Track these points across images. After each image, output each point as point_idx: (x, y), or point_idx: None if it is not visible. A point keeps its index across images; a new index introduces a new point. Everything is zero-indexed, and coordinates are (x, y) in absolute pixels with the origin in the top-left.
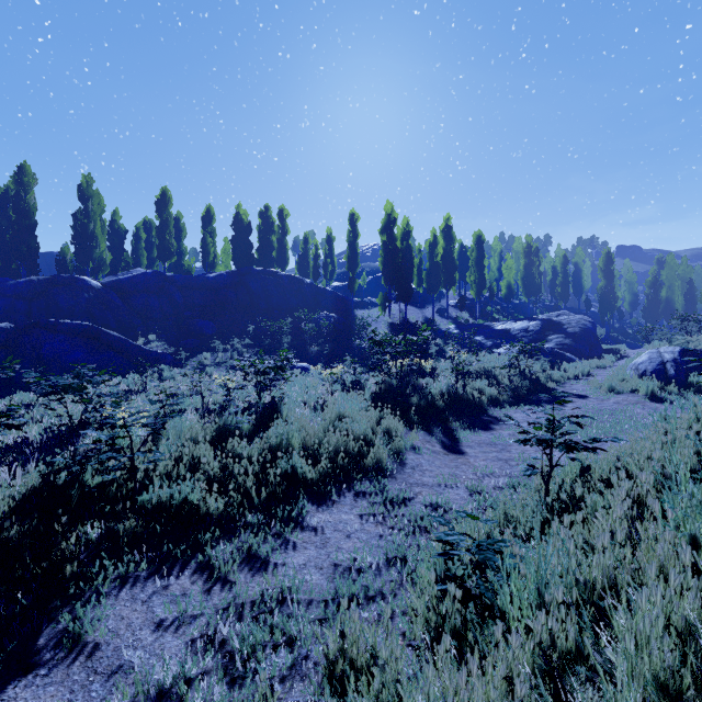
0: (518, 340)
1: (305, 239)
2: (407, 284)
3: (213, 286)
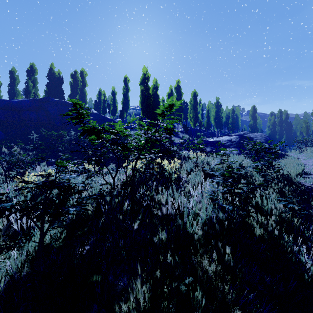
0: (227, 147)
1: (99, 92)
2: (155, 115)
3: (17, 108)
